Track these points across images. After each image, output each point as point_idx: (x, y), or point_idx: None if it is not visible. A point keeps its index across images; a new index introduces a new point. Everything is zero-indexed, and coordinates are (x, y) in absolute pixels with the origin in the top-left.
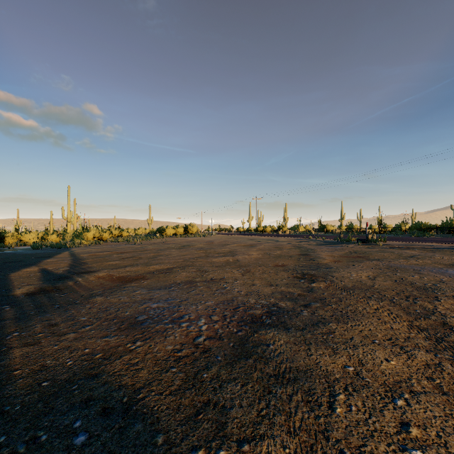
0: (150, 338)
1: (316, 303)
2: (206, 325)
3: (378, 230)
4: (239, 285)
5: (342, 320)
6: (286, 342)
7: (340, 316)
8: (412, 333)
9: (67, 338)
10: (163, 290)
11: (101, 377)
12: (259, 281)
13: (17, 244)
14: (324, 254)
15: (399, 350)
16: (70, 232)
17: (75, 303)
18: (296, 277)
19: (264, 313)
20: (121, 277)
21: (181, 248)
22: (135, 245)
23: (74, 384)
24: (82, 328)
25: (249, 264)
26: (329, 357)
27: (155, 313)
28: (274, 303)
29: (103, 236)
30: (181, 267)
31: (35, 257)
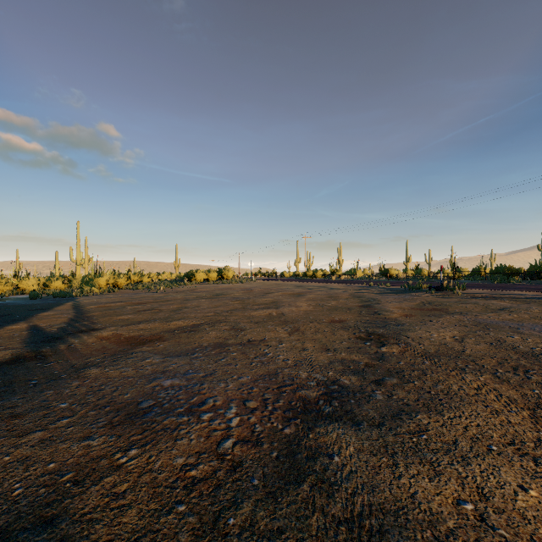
0: (152, 441)
1: (392, 378)
2: (237, 418)
3: (452, 275)
4: (285, 350)
5: (435, 409)
6: (357, 450)
7: (430, 400)
8: (541, 431)
9: (28, 440)
10: (183, 357)
11: (59, 524)
12: (311, 344)
13: (13, 292)
14: (391, 305)
15: (533, 466)
16: (78, 277)
17: (60, 377)
18: (359, 337)
19: (321, 396)
20: (131, 337)
21: (213, 298)
22: (156, 293)
23: (9, 541)
24: (57, 422)
25: (297, 320)
26: (429, 481)
27: (167, 396)
28: (334, 379)
29: (119, 282)
30: (211, 324)
31: (29, 309)
